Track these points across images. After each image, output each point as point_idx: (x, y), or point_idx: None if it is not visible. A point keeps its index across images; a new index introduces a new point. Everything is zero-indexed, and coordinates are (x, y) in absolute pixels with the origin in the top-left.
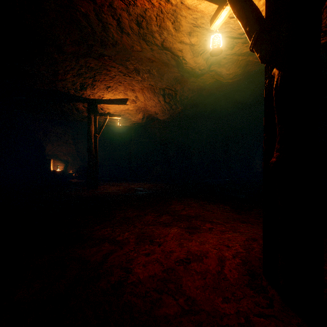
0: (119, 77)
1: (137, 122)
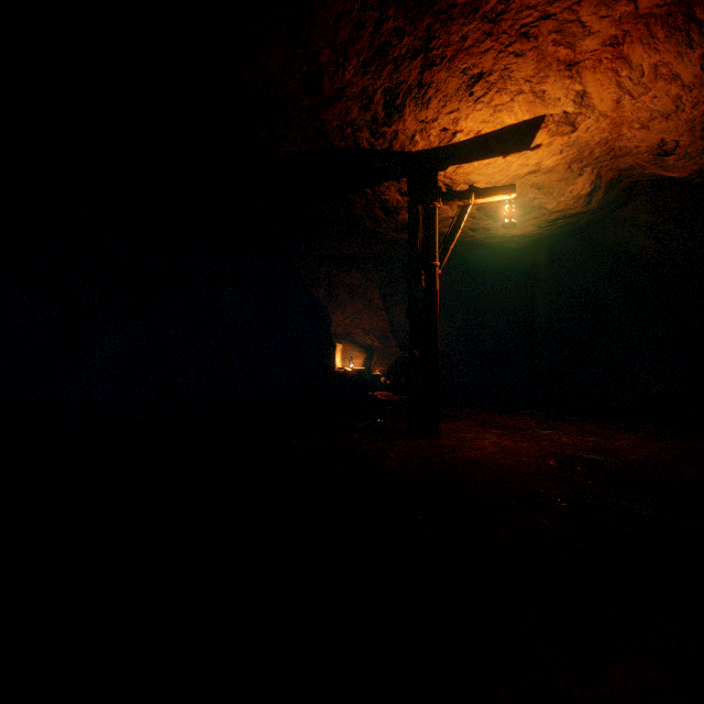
0: (521, 6)
1: (564, 213)
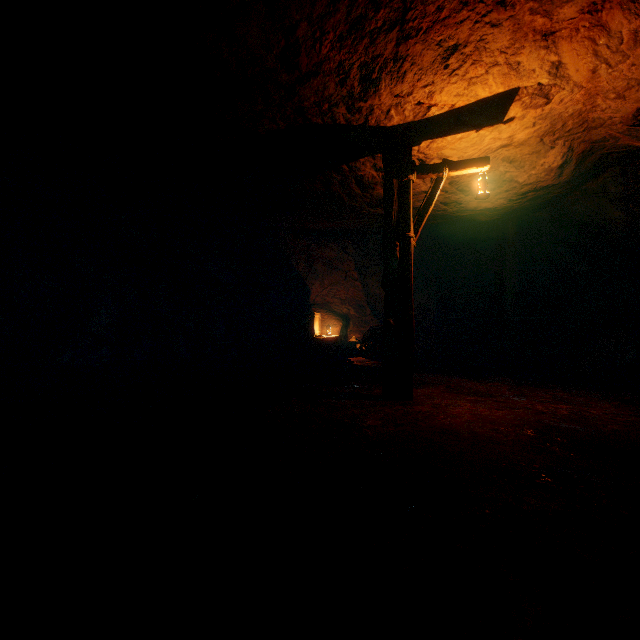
0: None
1: (534, 186)
